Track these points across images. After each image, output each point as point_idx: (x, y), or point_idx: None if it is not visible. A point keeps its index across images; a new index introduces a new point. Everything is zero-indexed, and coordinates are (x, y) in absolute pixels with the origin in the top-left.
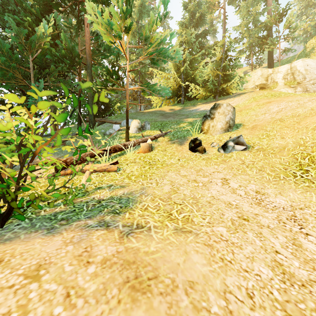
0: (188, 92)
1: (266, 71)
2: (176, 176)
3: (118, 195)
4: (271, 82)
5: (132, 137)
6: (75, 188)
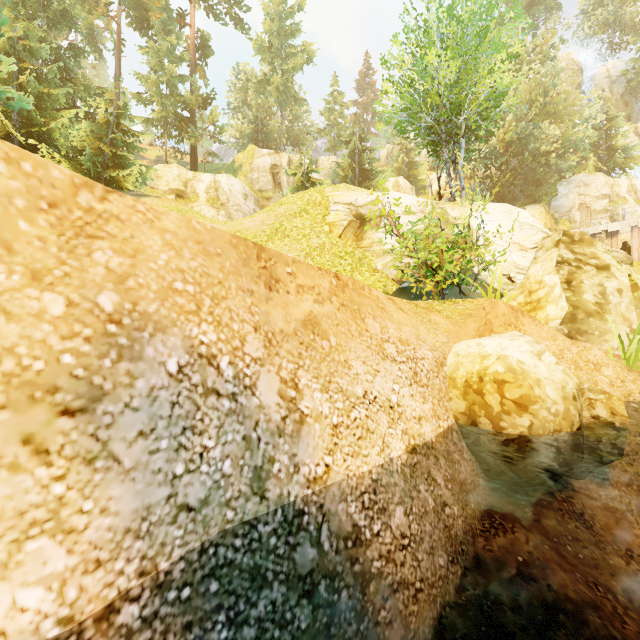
0: None
1: (186, 173)
2: None
3: None
4: (192, 192)
5: None
6: None
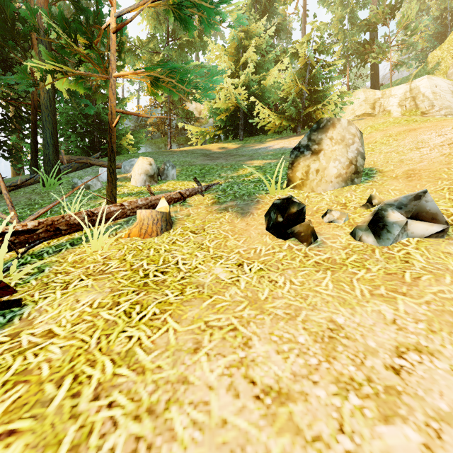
0: (251, 119)
1: (373, 94)
2: (231, 397)
3: None
4: (380, 112)
5: (133, 193)
6: None
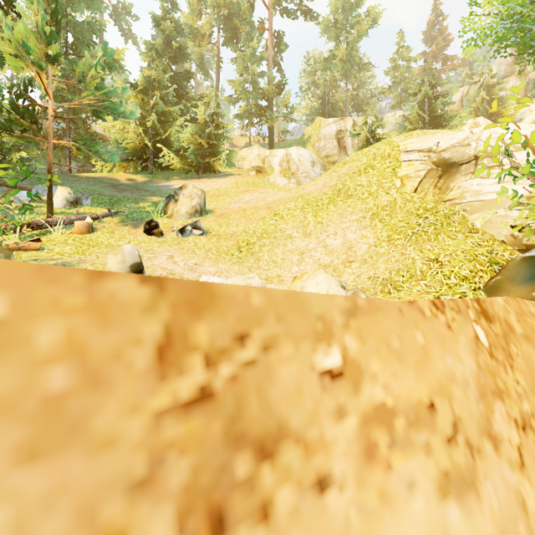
0: (160, 157)
1: (264, 152)
2: None
3: (50, 263)
4: (268, 167)
5: (58, 213)
6: (6, 246)
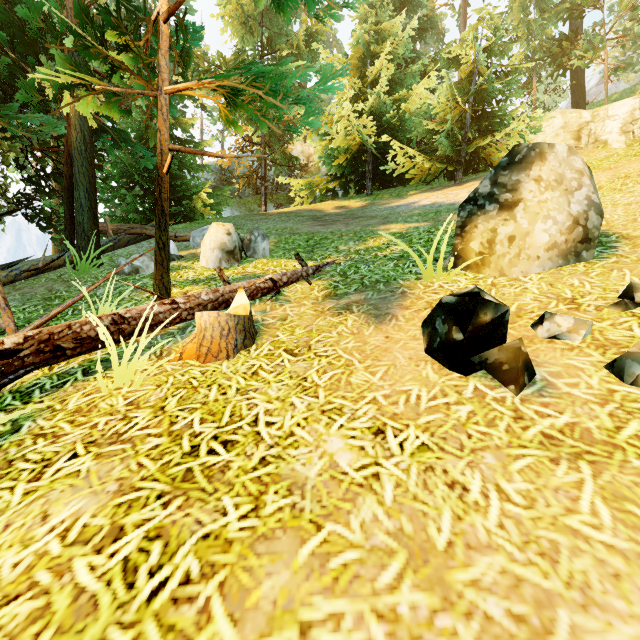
0: (385, 163)
1: (577, 117)
2: None
3: None
4: (590, 143)
5: (200, 280)
6: None
